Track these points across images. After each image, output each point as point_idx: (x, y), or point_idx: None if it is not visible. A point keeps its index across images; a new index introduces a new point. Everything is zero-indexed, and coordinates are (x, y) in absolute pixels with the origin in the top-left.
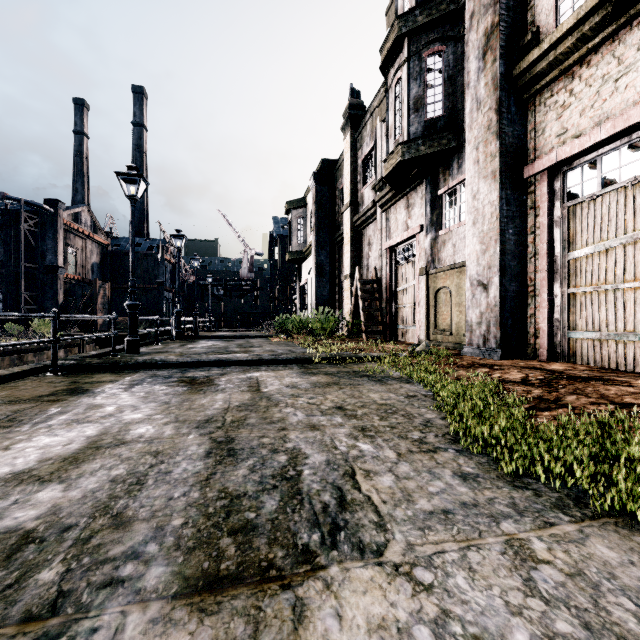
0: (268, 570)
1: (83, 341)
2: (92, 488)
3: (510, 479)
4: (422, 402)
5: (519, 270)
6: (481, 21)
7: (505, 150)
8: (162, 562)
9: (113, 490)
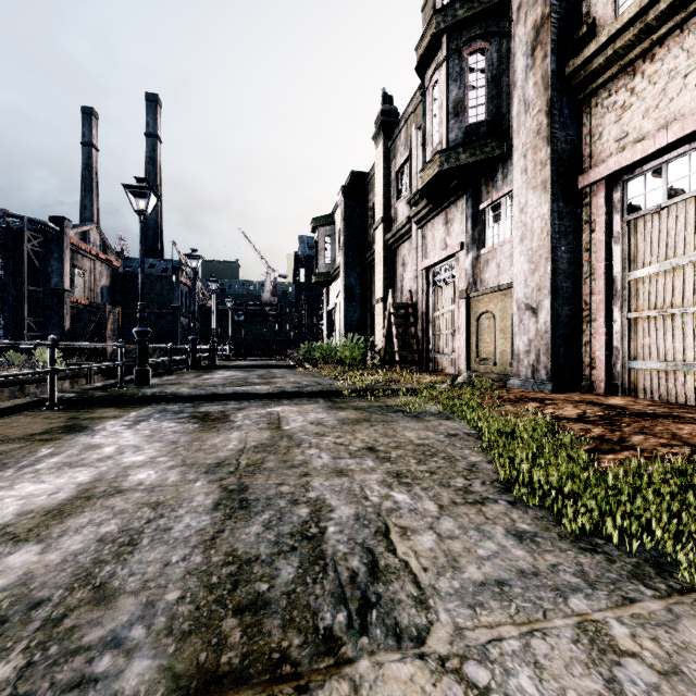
0: (280, 665)
1: (90, 371)
2: (75, 550)
3: (575, 539)
4: (465, 442)
5: (573, 292)
6: (529, 13)
7: (557, 157)
8: (148, 653)
9: (99, 552)
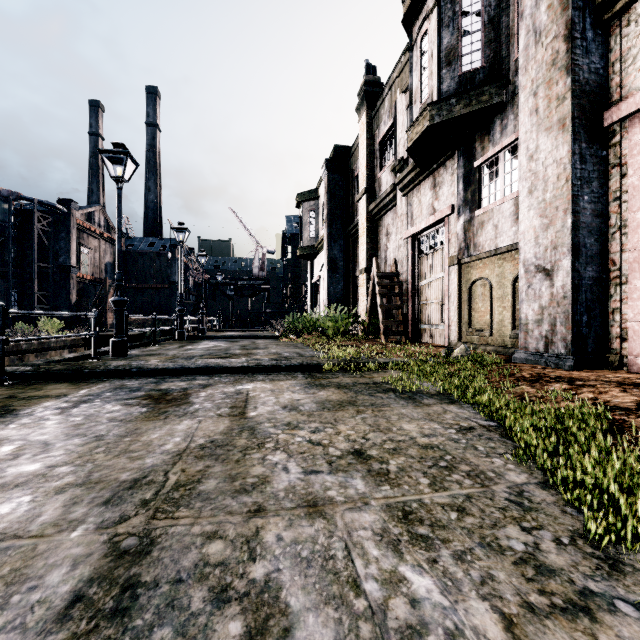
0: None
1: None
2: None
3: None
4: (488, 442)
5: (597, 250)
6: None
7: (579, 89)
8: None
9: None
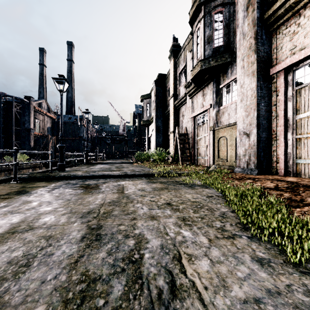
0: None
1: (41, 165)
2: None
3: (295, 264)
4: (217, 200)
5: (267, 126)
6: None
7: (259, 59)
8: None
9: (5, 272)
